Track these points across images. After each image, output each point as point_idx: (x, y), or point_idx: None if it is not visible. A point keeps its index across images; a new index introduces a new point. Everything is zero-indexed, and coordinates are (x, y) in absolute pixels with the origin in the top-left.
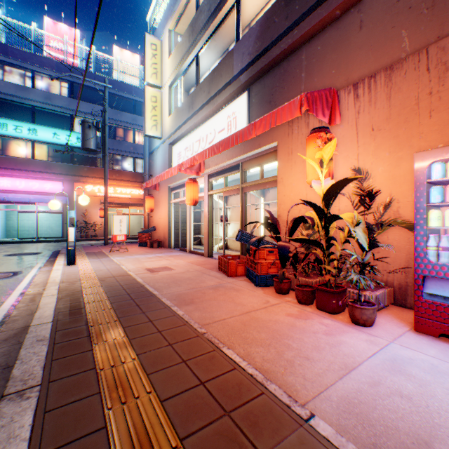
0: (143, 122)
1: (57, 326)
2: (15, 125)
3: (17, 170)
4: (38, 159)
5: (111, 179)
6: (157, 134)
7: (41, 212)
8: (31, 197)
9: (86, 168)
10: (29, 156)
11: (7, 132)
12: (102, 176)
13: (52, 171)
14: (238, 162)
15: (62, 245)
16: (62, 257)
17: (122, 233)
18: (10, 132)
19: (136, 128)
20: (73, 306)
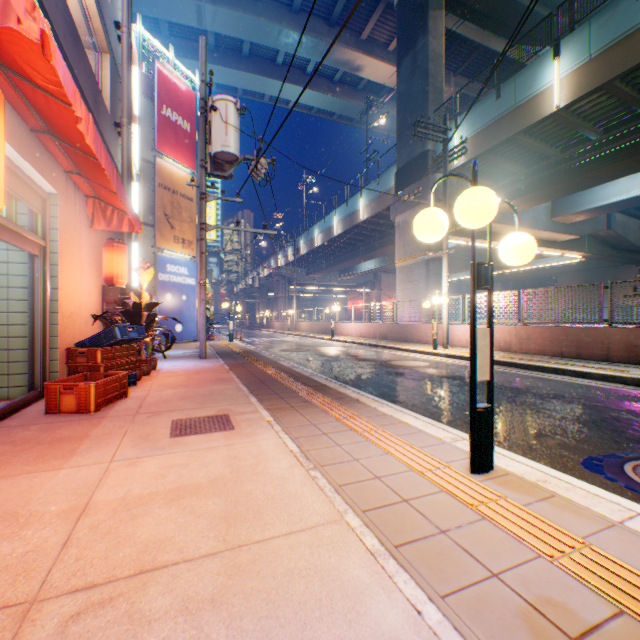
0: None
1: (302, 374)
2: None
3: None
4: None
5: None
6: None
7: None
8: None
9: None
10: None
11: None
12: None
13: None
14: None
15: None
16: None
17: None
18: None
19: None
20: (305, 380)
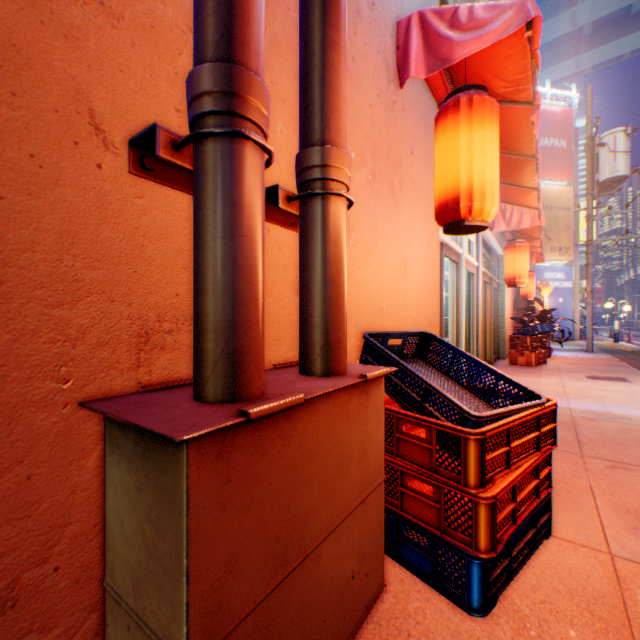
0: None
1: None
2: None
3: None
4: None
5: None
6: None
7: None
8: None
9: None
10: None
11: None
12: None
13: None
14: (492, 248)
15: None
16: None
17: None
18: None
19: None
20: None
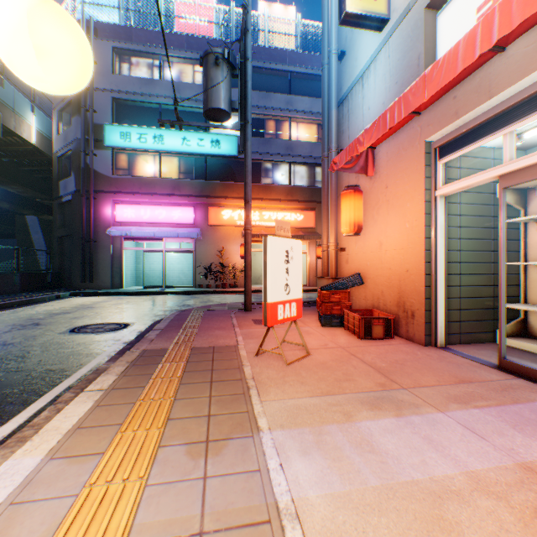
0: (301, 105)
1: None
2: (139, 134)
3: (141, 195)
4: (164, 177)
5: (255, 198)
6: (375, 8)
7: (168, 251)
8: (155, 230)
9: (222, 185)
10: (155, 174)
11: (130, 144)
12: (243, 195)
13: (181, 193)
14: None
15: (184, 301)
16: (91, 393)
17: (289, 297)
18: (133, 143)
19: (291, 116)
20: None
